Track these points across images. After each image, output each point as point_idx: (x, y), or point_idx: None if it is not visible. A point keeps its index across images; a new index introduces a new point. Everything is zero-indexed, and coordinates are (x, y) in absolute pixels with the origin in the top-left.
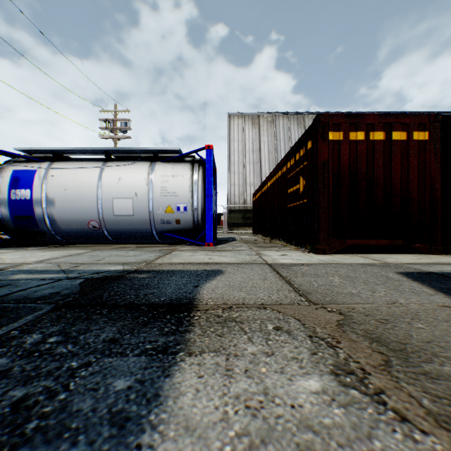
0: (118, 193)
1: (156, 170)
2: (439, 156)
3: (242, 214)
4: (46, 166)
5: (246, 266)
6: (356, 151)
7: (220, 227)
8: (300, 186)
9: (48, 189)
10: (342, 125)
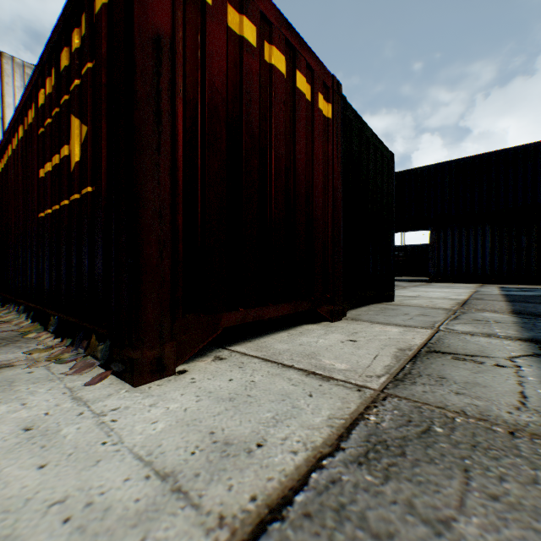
0: None
1: None
2: (341, 156)
3: None
4: None
5: None
6: (241, 67)
7: None
8: (73, 146)
9: None
10: None
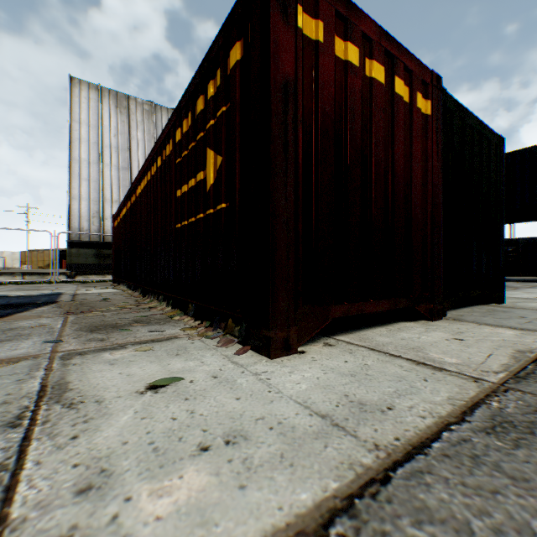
0: None
1: None
2: (441, 151)
3: (95, 249)
4: None
5: None
6: (346, 88)
7: (47, 272)
8: (208, 172)
9: None
10: (322, 6)
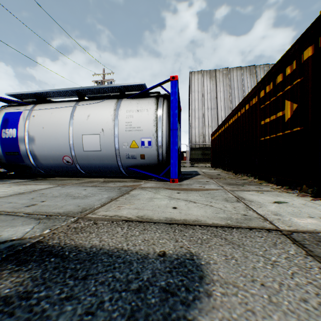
0: (86, 129)
1: (121, 106)
2: None
3: (201, 151)
4: (29, 108)
5: (243, 239)
6: None
7: (184, 162)
8: (285, 112)
9: (30, 128)
10: None
